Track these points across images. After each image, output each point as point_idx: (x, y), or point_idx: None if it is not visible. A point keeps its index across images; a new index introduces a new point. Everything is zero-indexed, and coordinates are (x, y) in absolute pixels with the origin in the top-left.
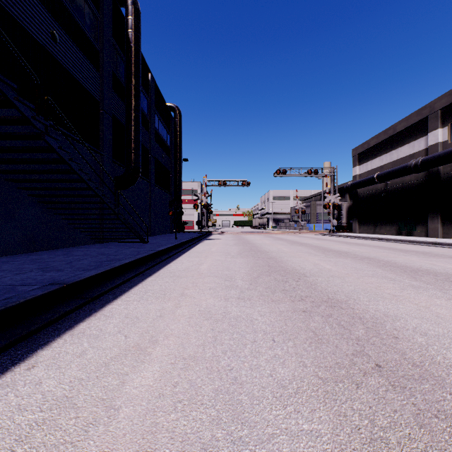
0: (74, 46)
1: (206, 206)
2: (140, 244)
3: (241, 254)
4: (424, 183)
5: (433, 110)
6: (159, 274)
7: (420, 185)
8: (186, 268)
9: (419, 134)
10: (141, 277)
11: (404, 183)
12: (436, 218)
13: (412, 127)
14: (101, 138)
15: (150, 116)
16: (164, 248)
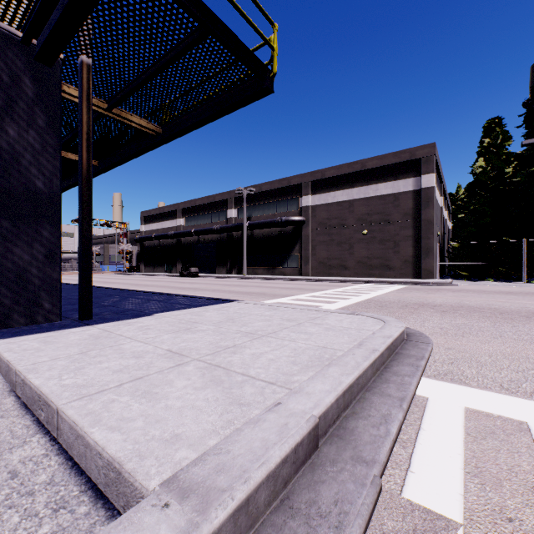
0: None
1: None
2: None
3: None
4: (176, 245)
5: (179, 208)
6: None
7: (175, 245)
8: None
9: (175, 217)
10: None
11: (168, 243)
12: (180, 263)
13: (172, 212)
14: None
15: None
16: None
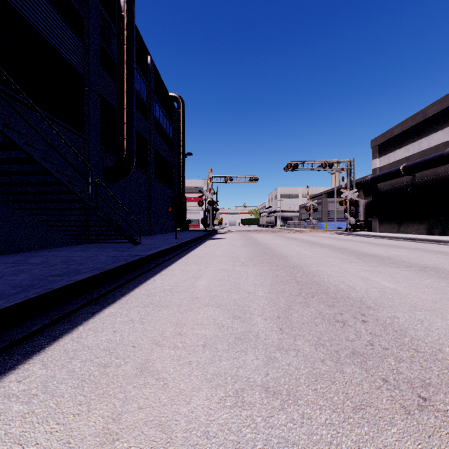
0: (47, 4)
1: (211, 203)
2: (131, 245)
3: (253, 260)
4: None
5: None
6: (129, 299)
7: None
8: (175, 286)
9: None
10: (95, 307)
11: (436, 175)
12: None
13: (447, 110)
14: (86, 121)
15: (150, 104)
16: (155, 251)
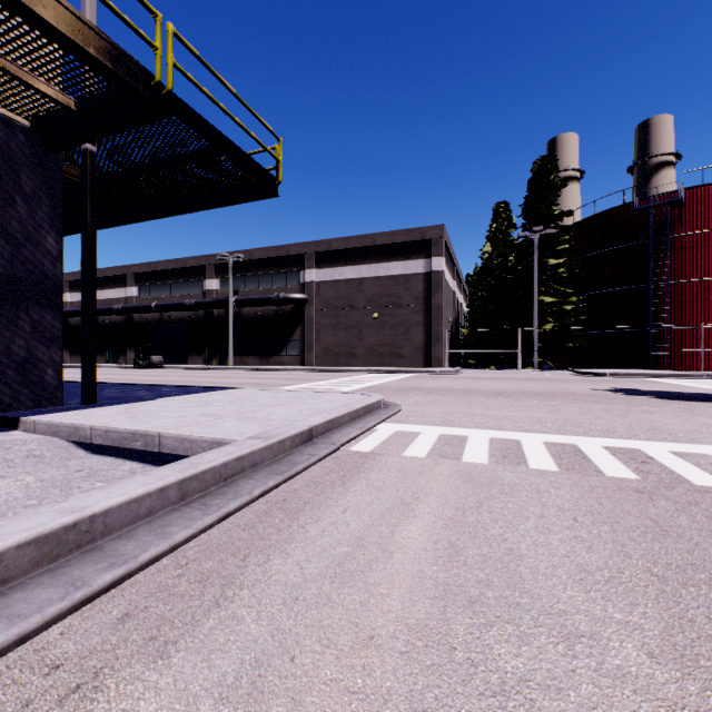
0: None
1: None
2: None
3: None
4: (126, 324)
5: (131, 272)
6: None
7: (123, 324)
8: None
9: (123, 285)
10: None
11: (112, 321)
12: (132, 350)
13: (118, 277)
14: None
15: None
16: None
